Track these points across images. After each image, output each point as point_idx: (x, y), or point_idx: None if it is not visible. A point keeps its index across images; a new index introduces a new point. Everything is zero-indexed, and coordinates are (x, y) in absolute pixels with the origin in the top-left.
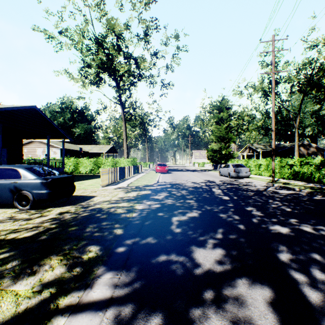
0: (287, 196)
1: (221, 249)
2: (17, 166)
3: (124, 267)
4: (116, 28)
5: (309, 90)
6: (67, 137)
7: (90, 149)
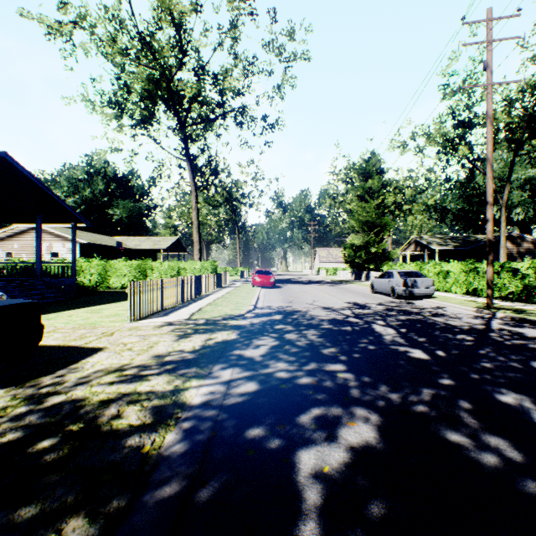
0: None
1: None
2: None
3: None
4: (175, 8)
5: (528, 138)
6: (80, 219)
7: (137, 245)
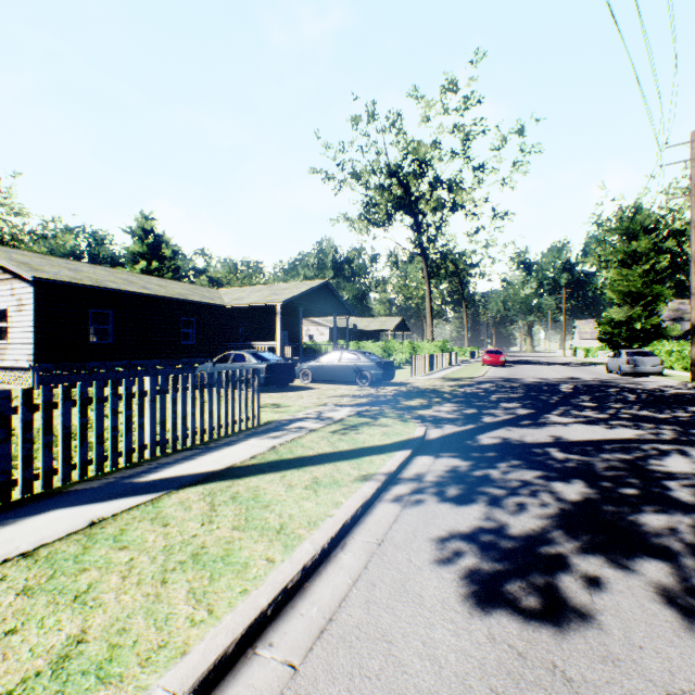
0: (669, 394)
1: (520, 404)
2: (355, 351)
3: (457, 403)
4: (419, 154)
5: None
6: (352, 313)
7: (366, 326)
